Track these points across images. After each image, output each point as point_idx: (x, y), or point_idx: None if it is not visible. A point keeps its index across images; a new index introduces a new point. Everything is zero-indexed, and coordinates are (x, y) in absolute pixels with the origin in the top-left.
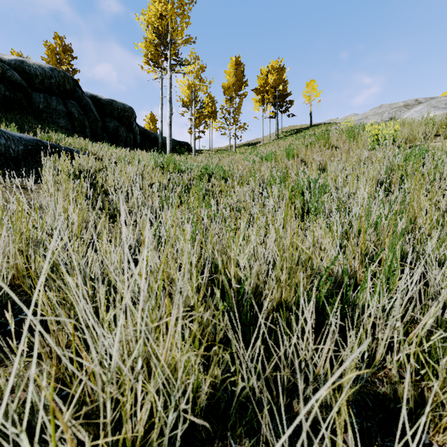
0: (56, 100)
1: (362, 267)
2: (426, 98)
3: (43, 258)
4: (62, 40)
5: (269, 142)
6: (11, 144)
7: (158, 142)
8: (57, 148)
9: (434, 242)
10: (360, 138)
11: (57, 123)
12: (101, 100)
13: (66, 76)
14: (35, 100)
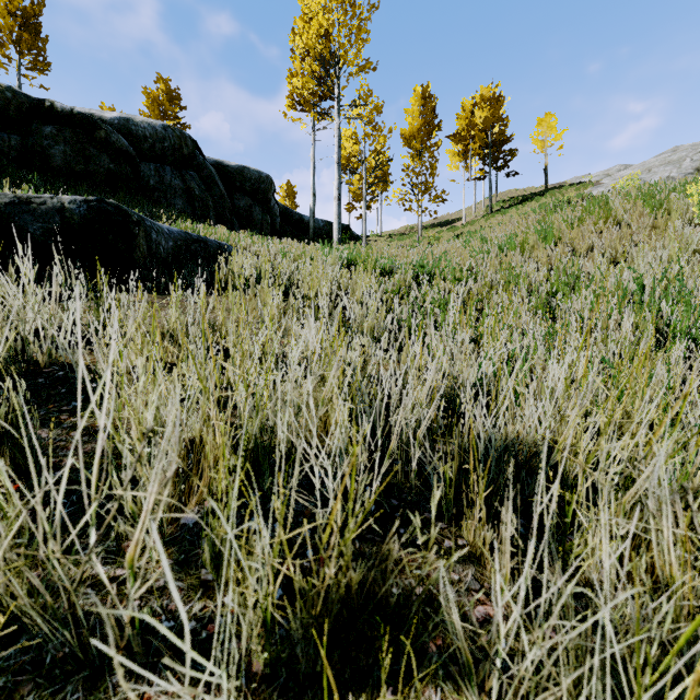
0: (170, 171)
1: None
2: None
3: (366, 408)
4: (167, 84)
5: (476, 218)
6: (161, 239)
7: (304, 226)
8: (206, 242)
9: None
10: (671, 207)
11: (172, 206)
12: (228, 168)
13: (183, 136)
14: (145, 173)
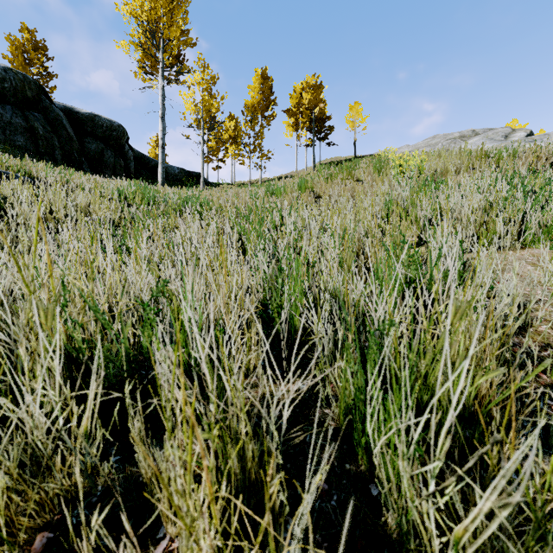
0: (11, 110)
1: (229, 312)
2: (484, 129)
3: None
4: (32, 34)
5: None
6: None
7: None
8: None
9: (376, 285)
10: (389, 170)
11: (12, 142)
12: (79, 114)
13: (27, 80)
14: None
